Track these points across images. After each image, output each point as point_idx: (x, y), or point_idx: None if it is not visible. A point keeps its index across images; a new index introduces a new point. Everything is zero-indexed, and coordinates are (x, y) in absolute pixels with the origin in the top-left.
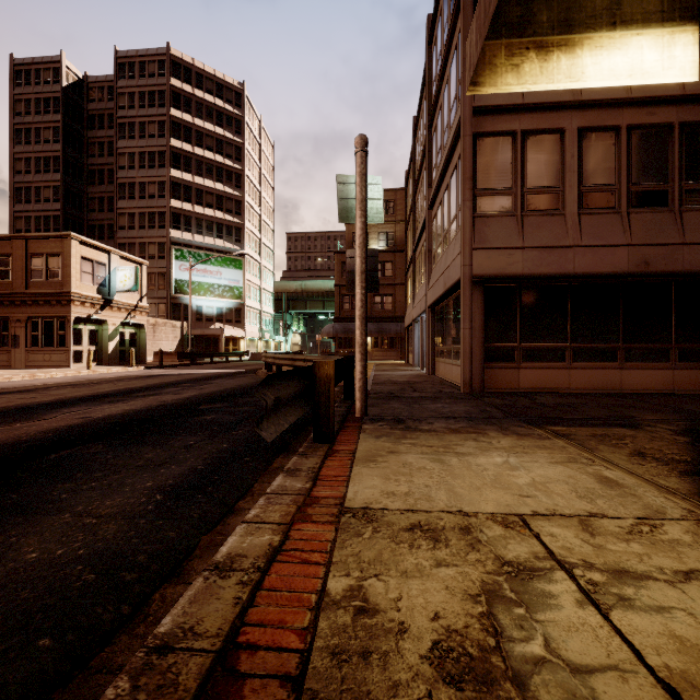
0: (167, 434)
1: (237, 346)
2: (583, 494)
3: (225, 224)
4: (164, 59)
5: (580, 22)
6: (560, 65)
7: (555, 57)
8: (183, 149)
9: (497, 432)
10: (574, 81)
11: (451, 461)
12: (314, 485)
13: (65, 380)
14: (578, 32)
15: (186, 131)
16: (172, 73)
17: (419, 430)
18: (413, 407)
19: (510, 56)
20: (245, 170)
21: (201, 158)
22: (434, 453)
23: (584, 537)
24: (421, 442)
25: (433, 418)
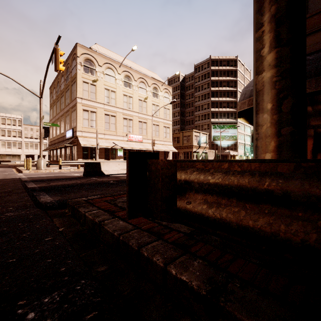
0: None
1: (235, 158)
2: None
3: (230, 112)
4: (209, 61)
5: None
6: None
7: None
8: (215, 90)
9: None
10: None
11: None
12: None
13: None
14: None
15: (216, 83)
16: (211, 65)
17: None
18: None
19: None
20: (238, 89)
21: (221, 90)
22: None
23: None
24: None
25: None
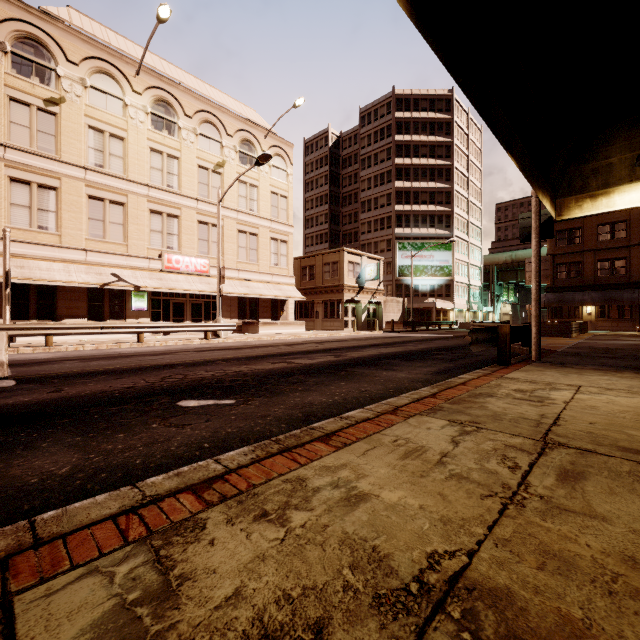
0: (422, 360)
1: (447, 316)
2: (631, 387)
3: (437, 215)
4: (390, 100)
5: (612, 183)
6: (602, 202)
7: (599, 199)
8: (403, 164)
9: (632, 372)
10: (609, 208)
11: (572, 375)
12: (492, 372)
13: (348, 337)
14: (611, 187)
15: (406, 149)
16: (396, 109)
17: (570, 367)
18: (585, 360)
19: (576, 202)
20: (454, 163)
21: (417, 166)
22: (566, 373)
23: (601, 390)
24: (564, 370)
25: (592, 365)
